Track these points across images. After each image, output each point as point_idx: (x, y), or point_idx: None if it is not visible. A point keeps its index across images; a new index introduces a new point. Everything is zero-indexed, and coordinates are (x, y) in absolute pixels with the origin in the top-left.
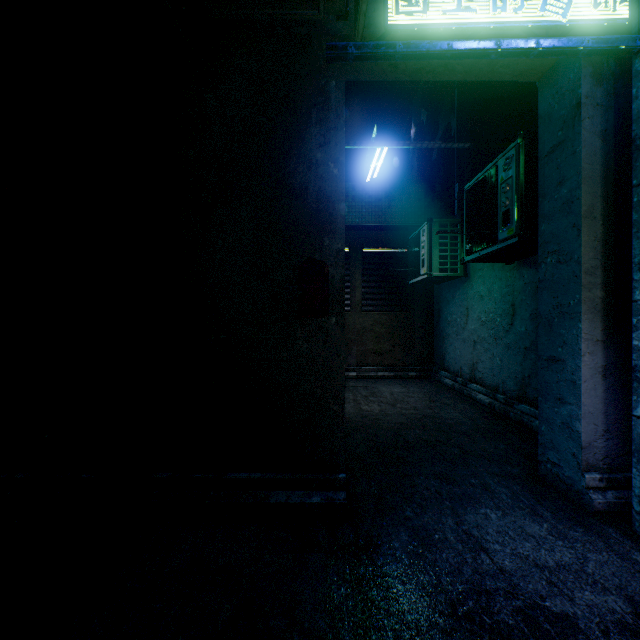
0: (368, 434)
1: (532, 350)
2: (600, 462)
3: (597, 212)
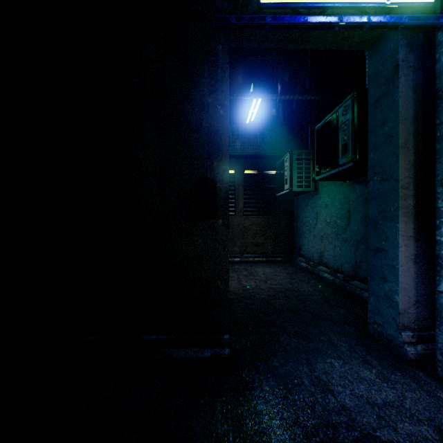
0: (247, 303)
1: (362, 243)
2: (412, 324)
3: (410, 144)
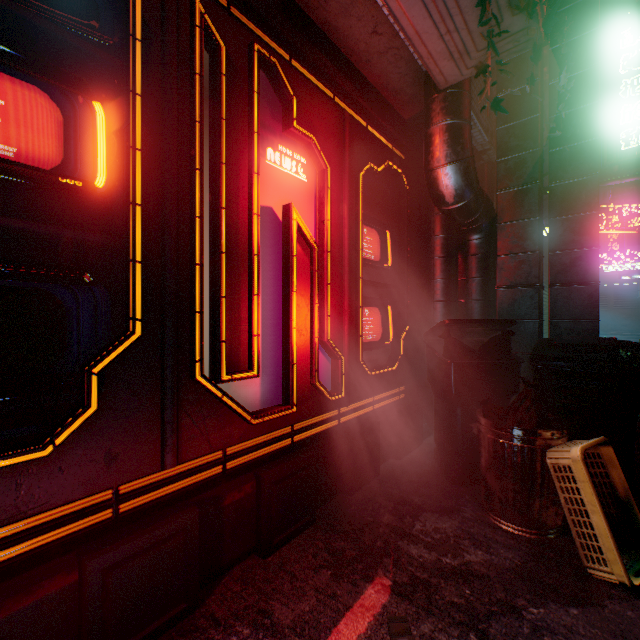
0: None
1: None
2: None
3: None
